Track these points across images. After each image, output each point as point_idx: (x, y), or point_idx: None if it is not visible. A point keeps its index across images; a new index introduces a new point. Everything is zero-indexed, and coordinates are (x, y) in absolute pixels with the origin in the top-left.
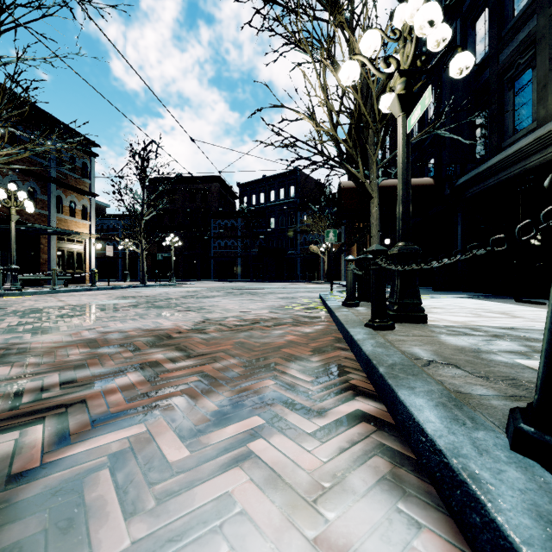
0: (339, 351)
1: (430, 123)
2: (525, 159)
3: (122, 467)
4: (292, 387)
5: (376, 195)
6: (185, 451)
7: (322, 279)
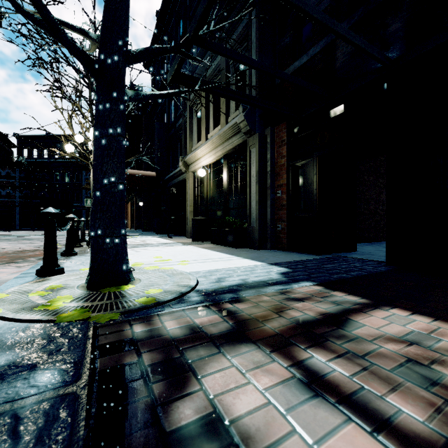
0: None
1: None
2: (180, 176)
3: None
4: (28, 260)
5: None
6: None
7: None
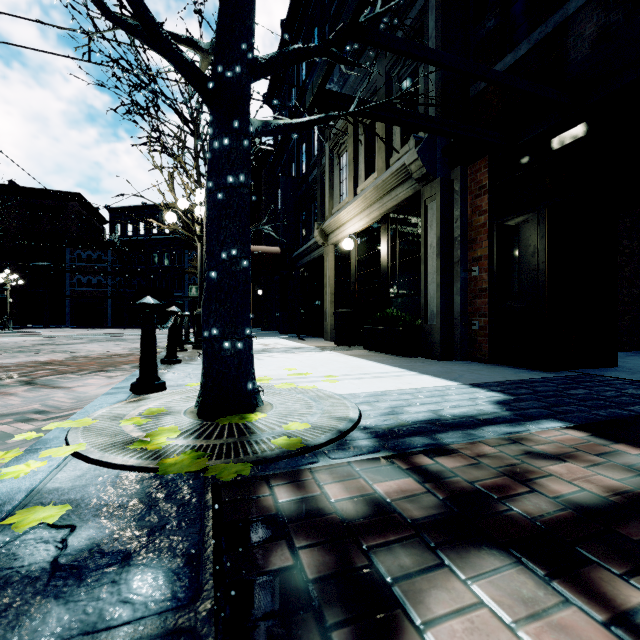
0: None
1: None
2: (314, 252)
3: (60, 378)
4: (121, 368)
5: None
6: (79, 376)
7: None
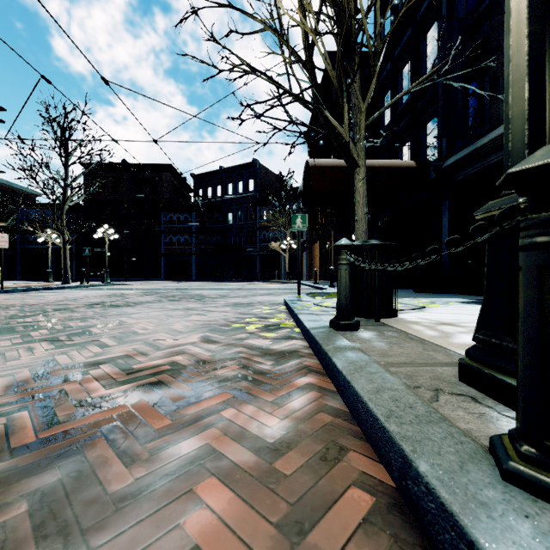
0: None
1: (406, 102)
2: None
3: None
4: None
5: (363, 162)
6: None
7: (282, 278)
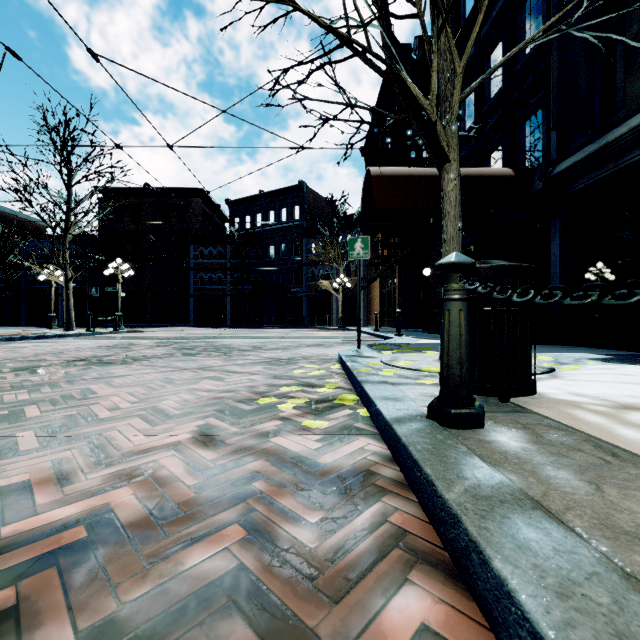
0: None
1: (496, 95)
2: None
3: None
4: None
5: (455, 155)
6: None
7: (334, 323)
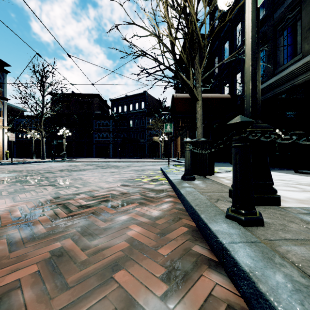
0: (206, 272)
1: (226, 62)
2: (294, 79)
3: None
4: None
5: (200, 98)
6: None
7: (160, 156)
